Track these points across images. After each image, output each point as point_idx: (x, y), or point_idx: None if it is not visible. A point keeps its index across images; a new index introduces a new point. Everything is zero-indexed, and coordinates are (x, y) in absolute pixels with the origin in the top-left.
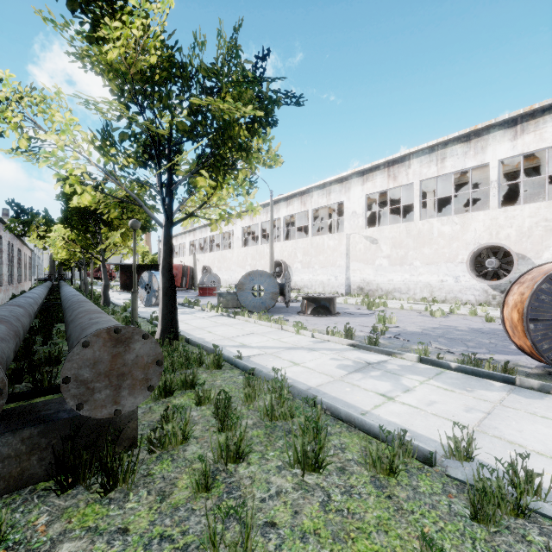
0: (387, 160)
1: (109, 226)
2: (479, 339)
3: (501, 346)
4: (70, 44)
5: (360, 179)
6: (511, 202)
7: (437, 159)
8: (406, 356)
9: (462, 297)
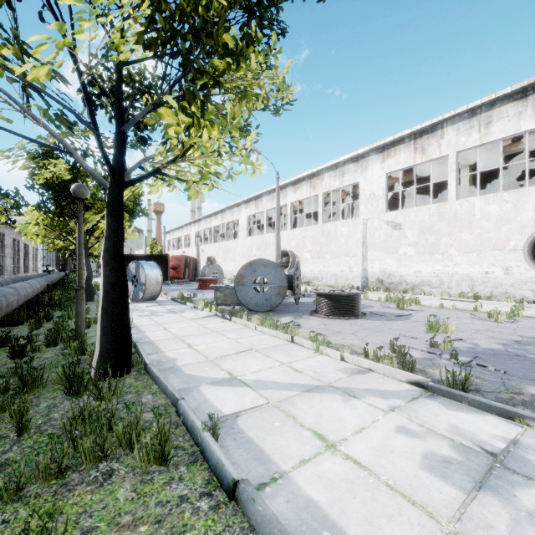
0: (414, 131)
1: (90, 208)
2: None
3: None
4: None
5: (379, 156)
6: None
7: (480, 125)
8: None
9: (515, 292)
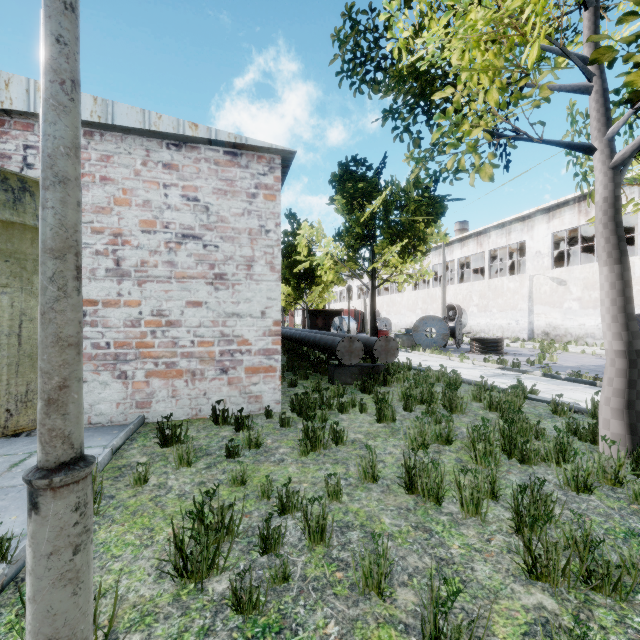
0: (577, 195)
1: (313, 283)
2: None
3: None
4: (345, 218)
5: (544, 217)
6: None
7: (639, 191)
8: (535, 373)
9: None
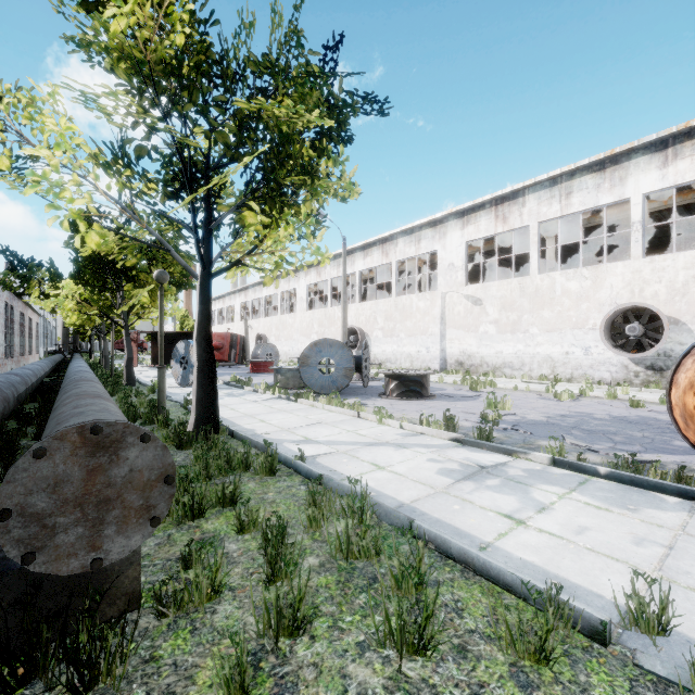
0: (495, 197)
1: (134, 282)
2: (627, 431)
3: (660, 441)
4: (56, 10)
5: (458, 222)
6: (653, 251)
7: (561, 195)
8: (533, 457)
9: (594, 374)
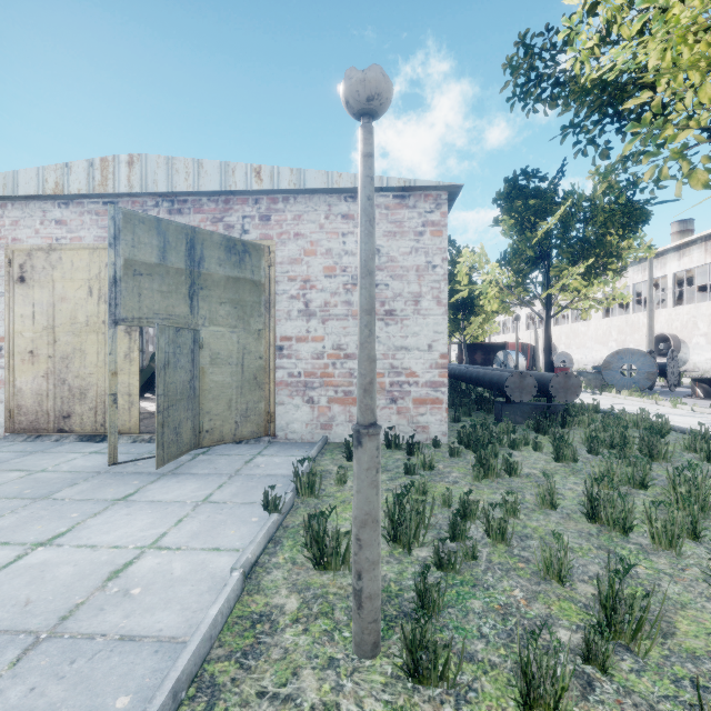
0: None
1: (472, 313)
2: None
3: None
4: (513, 241)
5: None
6: None
7: None
8: None
9: None
